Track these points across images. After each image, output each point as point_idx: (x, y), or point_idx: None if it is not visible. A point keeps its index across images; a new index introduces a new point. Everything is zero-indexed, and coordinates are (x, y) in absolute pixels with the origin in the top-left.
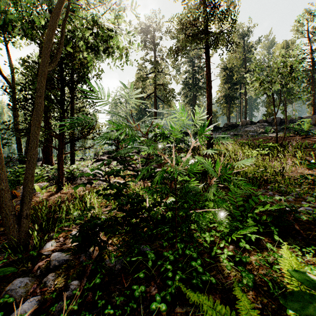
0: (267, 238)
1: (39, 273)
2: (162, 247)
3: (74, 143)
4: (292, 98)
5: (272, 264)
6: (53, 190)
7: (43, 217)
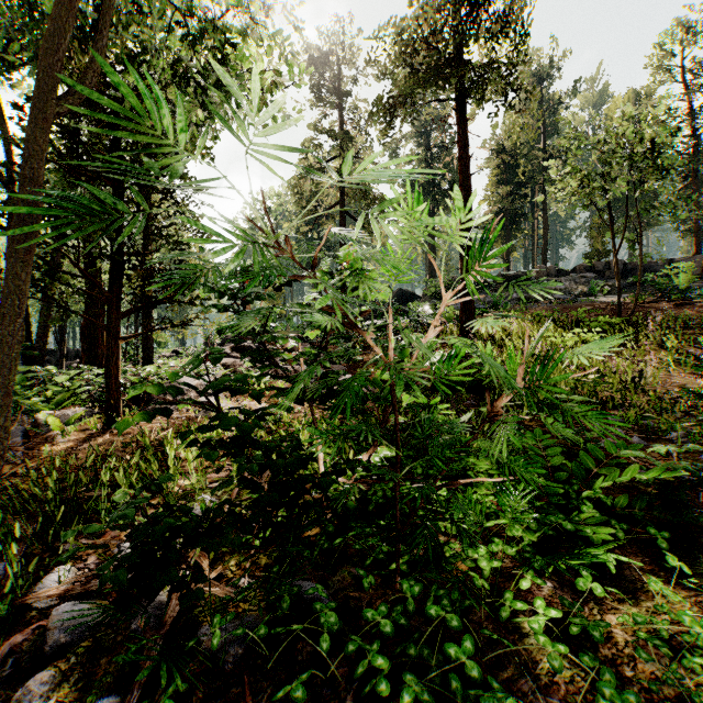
0: (640, 558)
1: (12, 669)
2: (360, 586)
3: (147, 314)
4: (648, 218)
5: (670, 641)
6: (94, 427)
7: (49, 498)
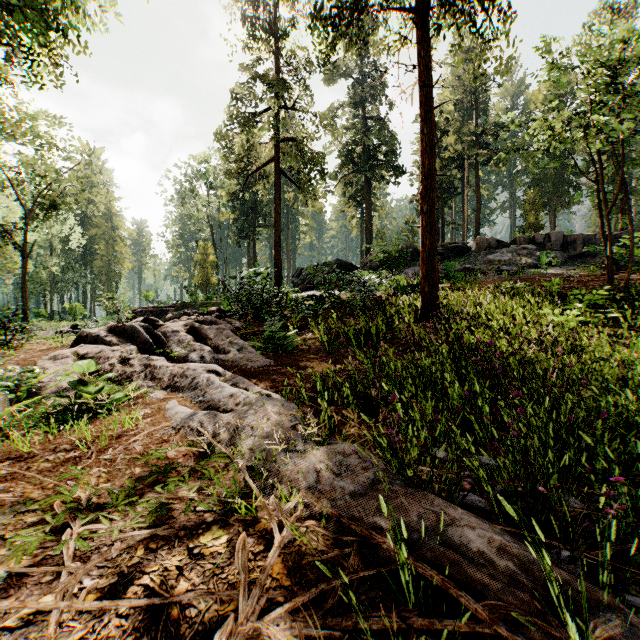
0: None
1: None
2: None
3: None
4: (568, 197)
5: None
6: None
7: None
